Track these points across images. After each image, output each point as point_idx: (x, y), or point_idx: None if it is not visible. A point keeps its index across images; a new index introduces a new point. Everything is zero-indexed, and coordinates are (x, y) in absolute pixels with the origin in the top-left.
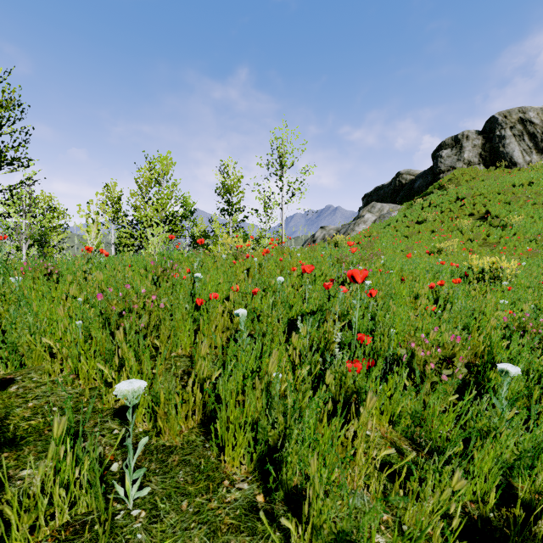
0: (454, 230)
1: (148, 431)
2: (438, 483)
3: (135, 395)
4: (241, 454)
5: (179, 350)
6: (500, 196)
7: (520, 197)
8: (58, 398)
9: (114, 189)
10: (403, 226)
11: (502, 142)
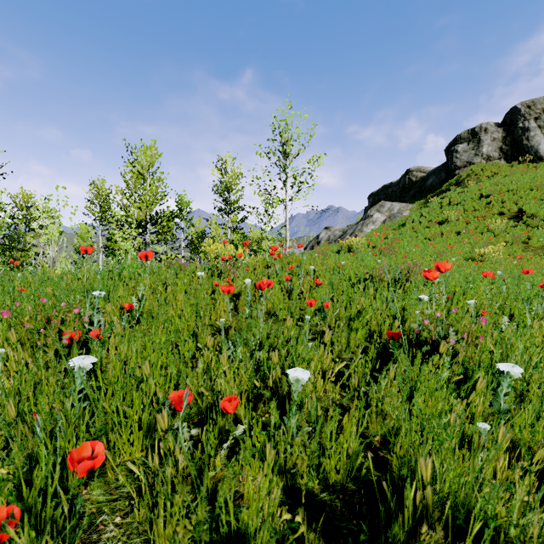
0: (483, 231)
1: None
2: None
3: None
4: None
5: None
6: (533, 192)
7: None
8: None
9: (101, 187)
10: (422, 226)
11: (526, 134)
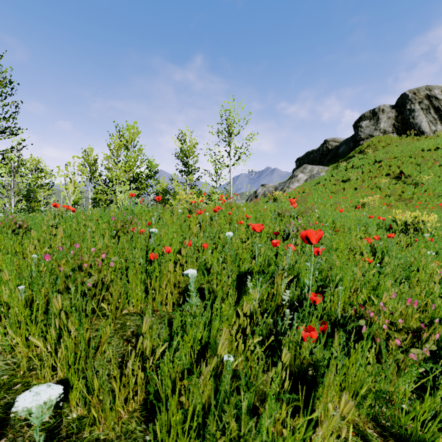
0: (373, 187)
1: (83, 417)
2: None
3: (44, 408)
4: None
5: (130, 307)
6: (411, 159)
7: (428, 160)
8: None
9: (91, 154)
10: (330, 184)
11: (412, 114)
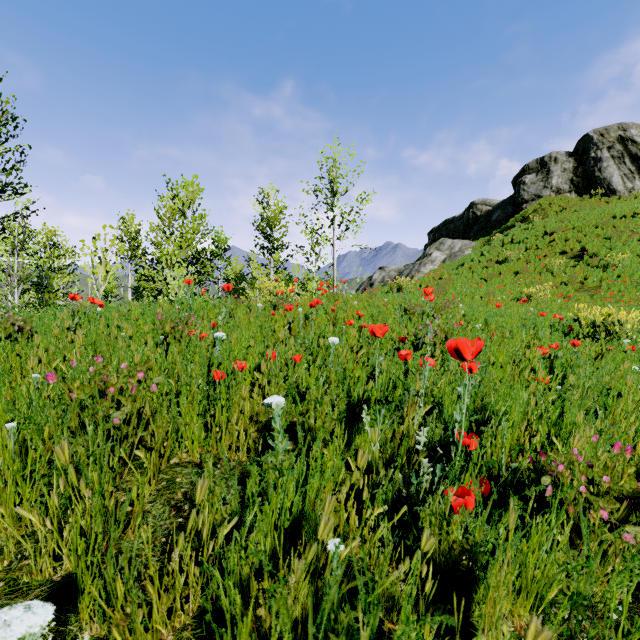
0: (543, 271)
1: (100, 639)
2: None
3: None
4: None
5: (183, 454)
6: (598, 230)
7: (623, 231)
8: None
9: (131, 222)
10: (480, 266)
11: (598, 165)
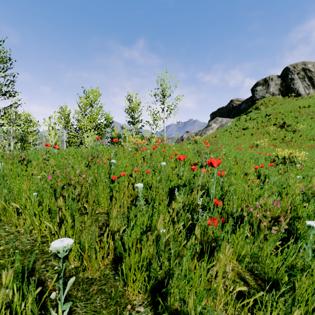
0: (264, 133)
1: (78, 267)
2: (274, 308)
3: (65, 249)
4: (139, 286)
5: (100, 209)
6: (291, 113)
7: (303, 114)
8: (20, 243)
9: (65, 109)
10: (234, 131)
11: (292, 82)
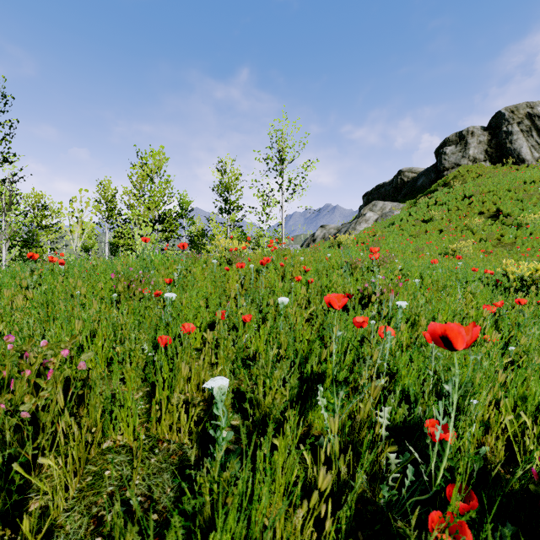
0: (463, 229)
1: None
2: None
3: None
4: None
5: (118, 436)
6: (511, 193)
7: (532, 194)
8: None
9: (108, 187)
10: (409, 225)
11: (509, 138)
